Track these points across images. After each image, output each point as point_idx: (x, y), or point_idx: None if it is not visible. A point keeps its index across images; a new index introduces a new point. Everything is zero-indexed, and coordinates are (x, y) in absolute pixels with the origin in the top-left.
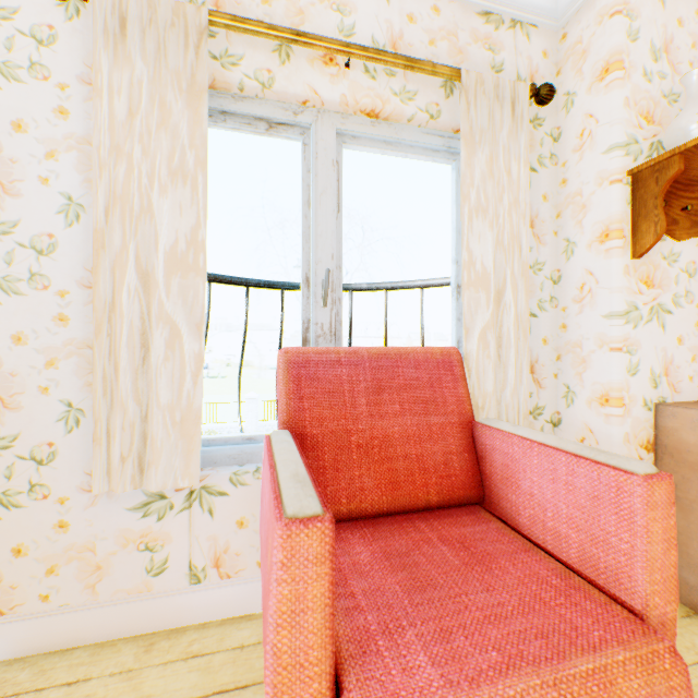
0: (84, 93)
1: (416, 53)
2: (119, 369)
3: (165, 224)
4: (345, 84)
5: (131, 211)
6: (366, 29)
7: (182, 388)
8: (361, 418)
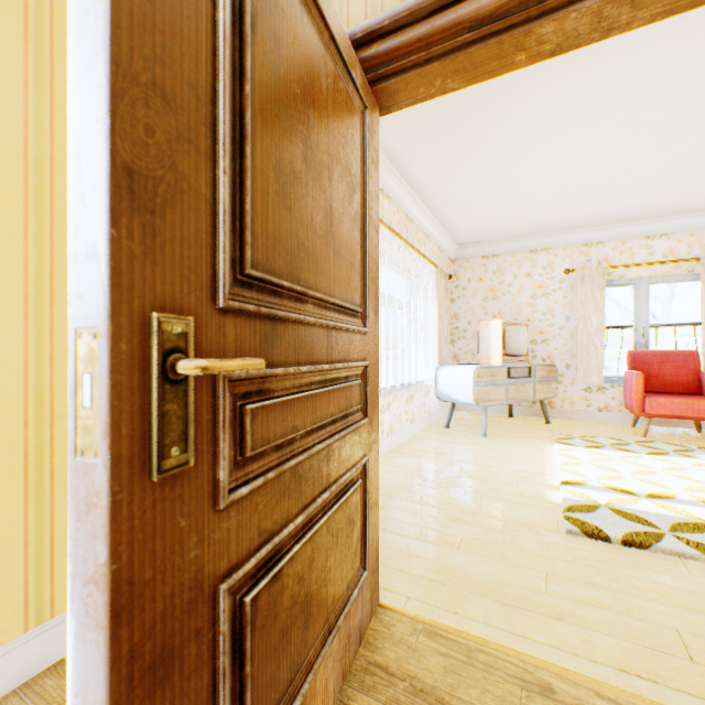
0: (569, 292)
1: (680, 253)
2: (581, 355)
3: (593, 322)
4: (649, 270)
5: (584, 319)
6: (658, 251)
7: (597, 360)
8: (654, 369)
